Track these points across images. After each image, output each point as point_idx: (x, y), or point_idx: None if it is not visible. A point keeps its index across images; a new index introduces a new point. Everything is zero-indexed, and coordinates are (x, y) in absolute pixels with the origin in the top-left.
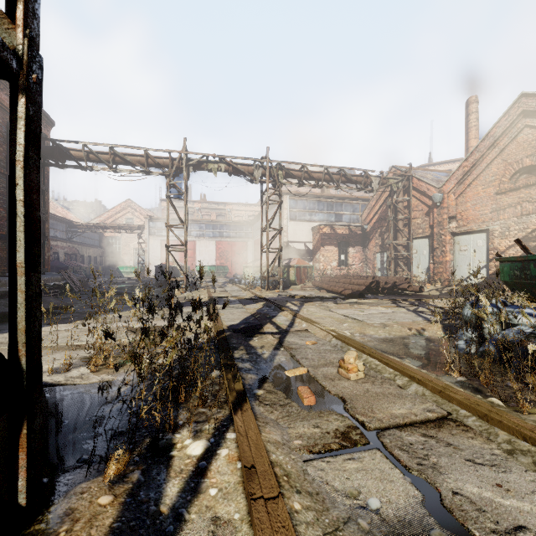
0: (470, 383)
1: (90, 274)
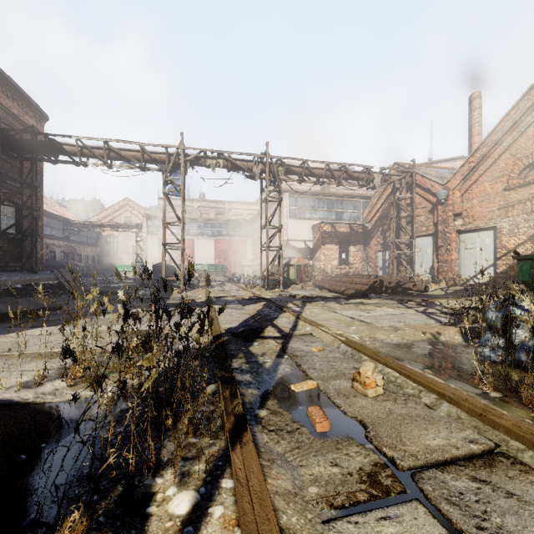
0: (507, 400)
1: (87, 273)
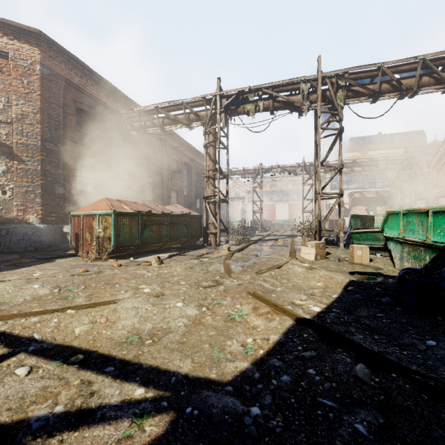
0: None
1: None
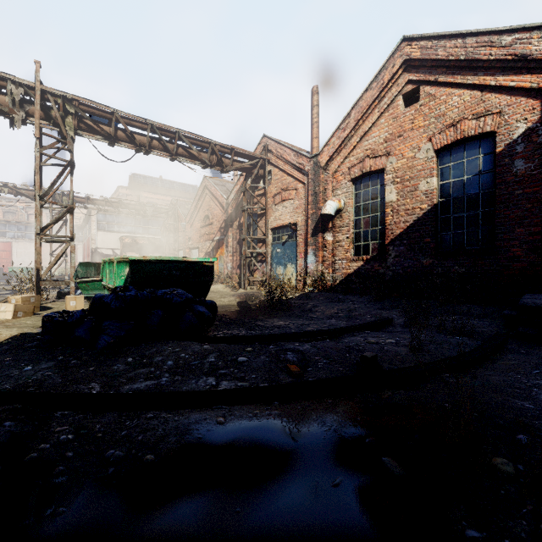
0: None
1: None
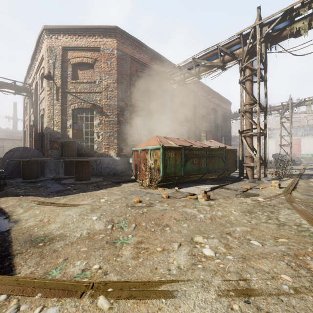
0: None
1: None
